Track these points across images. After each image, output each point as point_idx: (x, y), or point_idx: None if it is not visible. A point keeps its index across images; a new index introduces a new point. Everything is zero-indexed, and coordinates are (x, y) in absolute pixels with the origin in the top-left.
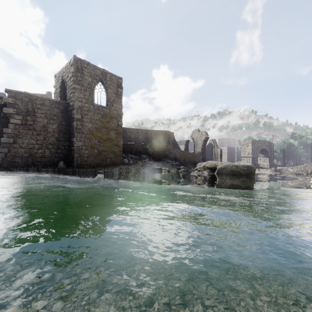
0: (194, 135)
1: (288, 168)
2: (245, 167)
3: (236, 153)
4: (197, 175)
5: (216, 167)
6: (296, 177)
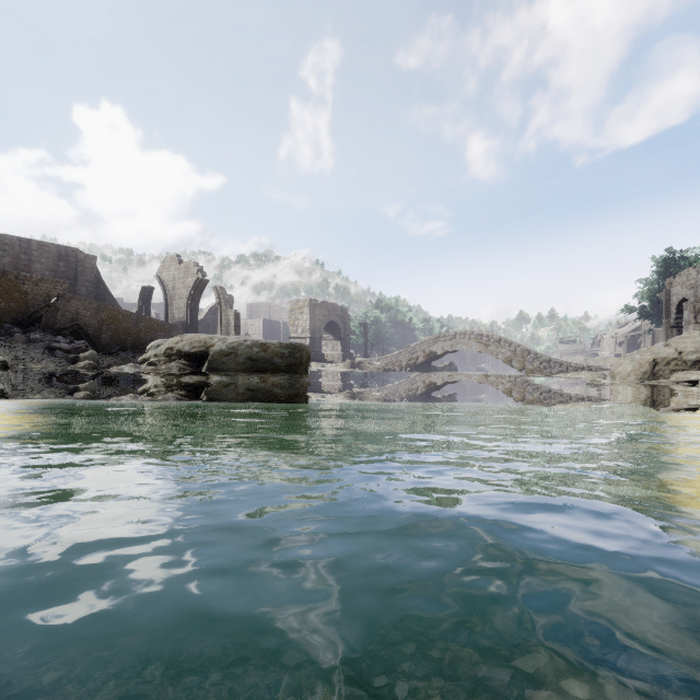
0: (167, 273)
1: (374, 360)
2: (287, 348)
3: (283, 335)
4: (132, 376)
5: (208, 352)
6: (386, 376)
